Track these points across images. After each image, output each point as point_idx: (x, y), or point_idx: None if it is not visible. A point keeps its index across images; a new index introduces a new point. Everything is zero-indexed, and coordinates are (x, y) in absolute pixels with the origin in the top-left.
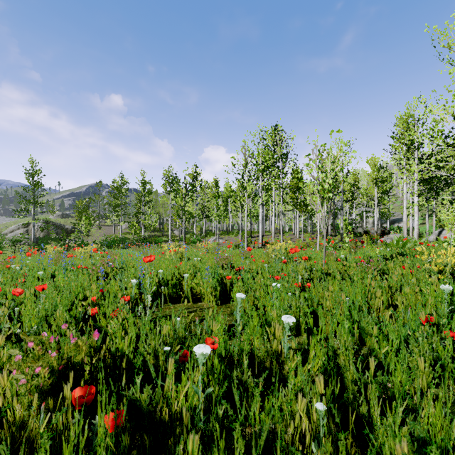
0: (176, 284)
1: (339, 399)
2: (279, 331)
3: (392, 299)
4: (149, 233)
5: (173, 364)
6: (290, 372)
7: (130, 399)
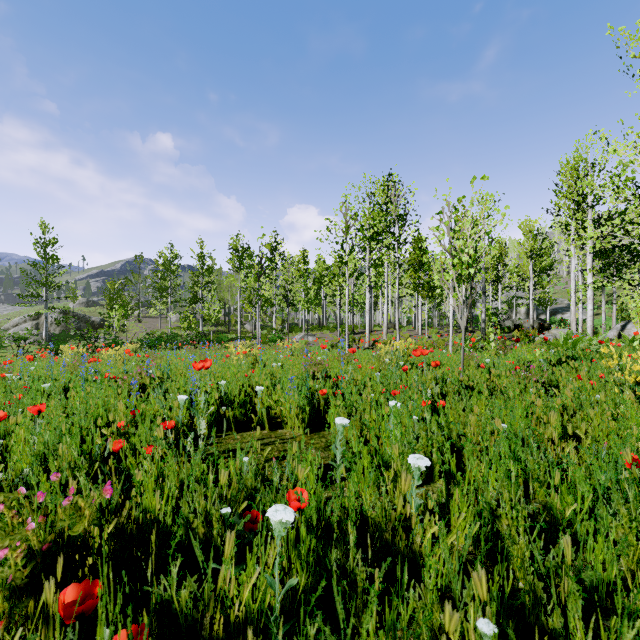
0: (246, 401)
1: (502, 591)
2: (406, 482)
3: (567, 425)
4: (210, 328)
5: (232, 542)
6: (428, 556)
7: (161, 601)
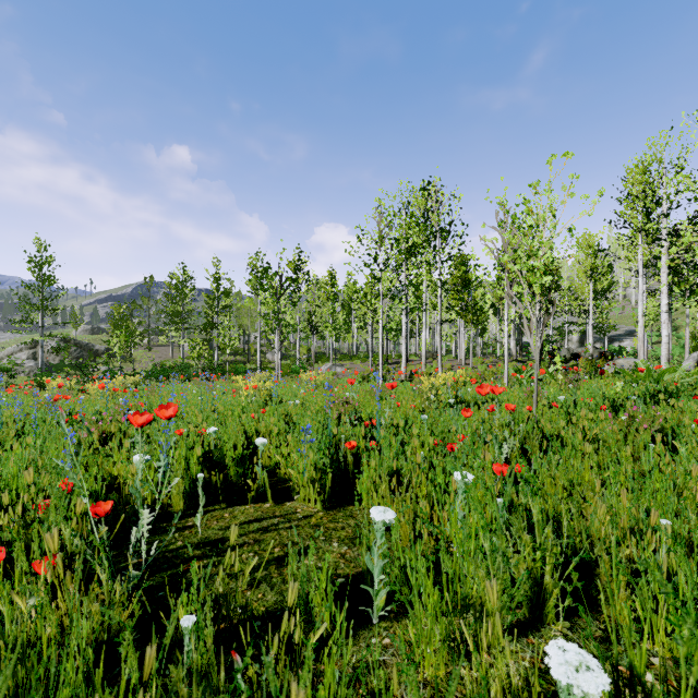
0: (244, 457)
1: None
2: None
3: None
4: (227, 357)
5: None
6: None
7: None
